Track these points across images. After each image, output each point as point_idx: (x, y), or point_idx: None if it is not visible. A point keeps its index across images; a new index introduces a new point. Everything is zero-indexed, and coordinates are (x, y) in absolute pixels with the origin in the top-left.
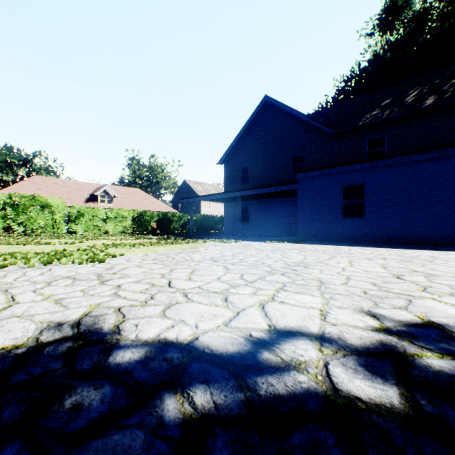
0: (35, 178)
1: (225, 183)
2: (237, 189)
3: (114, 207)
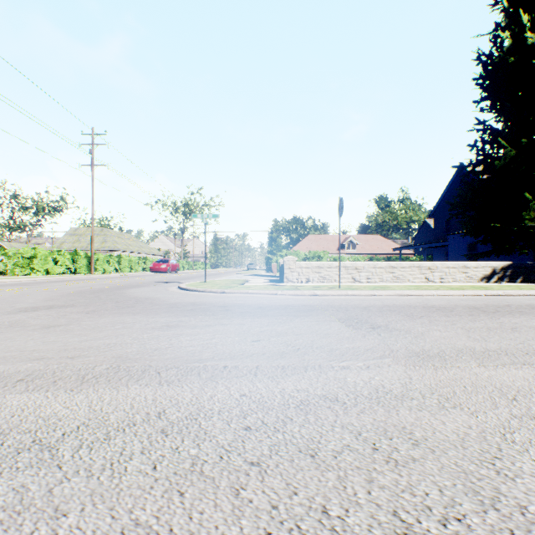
0: (309, 236)
1: (433, 232)
2: (442, 237)
3: (356, 252)
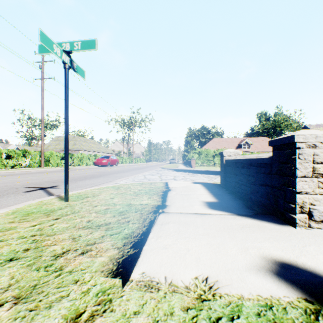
0: (214, 139)
1: None
2: None
3: (250, 150)
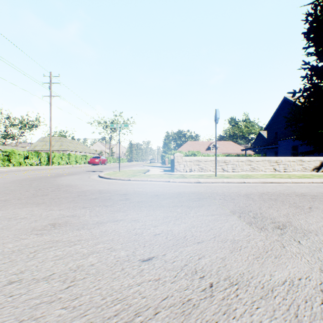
0: (188, 142)
1: (267, 139)
2: (272, 142)
3: (217, 152)
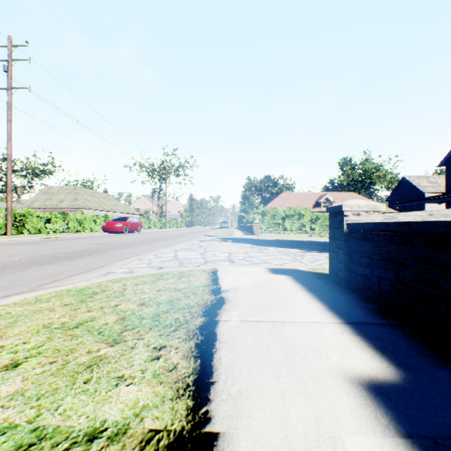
0: (282, 194)
1: (446, 183)
2: None
3: None
